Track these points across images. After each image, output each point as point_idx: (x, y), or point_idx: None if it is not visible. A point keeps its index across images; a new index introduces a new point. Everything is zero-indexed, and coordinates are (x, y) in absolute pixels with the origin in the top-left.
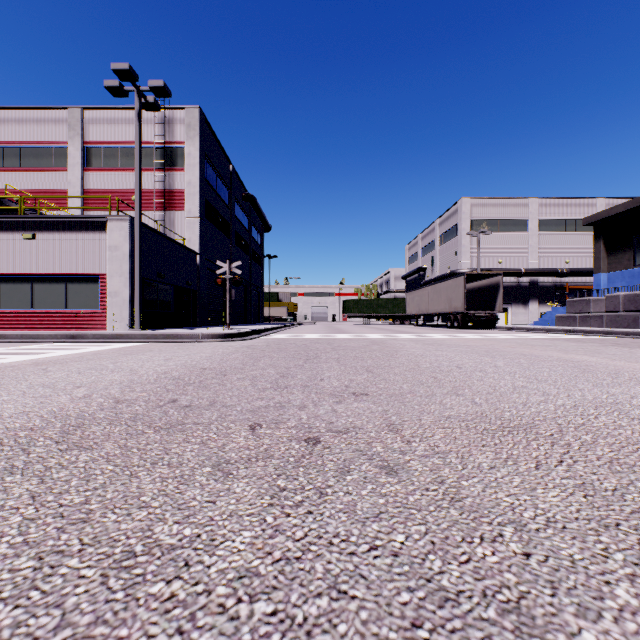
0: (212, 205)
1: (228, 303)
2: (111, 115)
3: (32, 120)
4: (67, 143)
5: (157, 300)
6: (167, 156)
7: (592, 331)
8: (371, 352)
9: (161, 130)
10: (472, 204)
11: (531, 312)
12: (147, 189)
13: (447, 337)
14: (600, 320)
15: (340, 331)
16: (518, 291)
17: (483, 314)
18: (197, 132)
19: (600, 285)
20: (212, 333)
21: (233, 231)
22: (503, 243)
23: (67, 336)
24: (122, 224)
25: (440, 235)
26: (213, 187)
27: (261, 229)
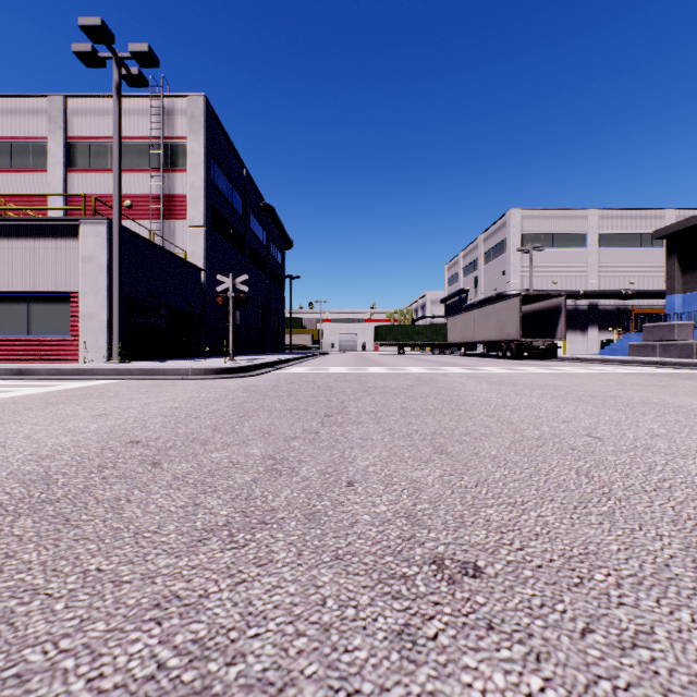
0: (221, 214)
1: (231, 328)
2: (99, 105)
3: (5, 111)
4: (47, 138)
5: (148, 325)
6: (166, 154)
7: (688, 363)
8: (424, 399)
9: (159, 123)
10: (523, 216)
11: (590, 340)
12: (142, 193)
13: (510, 371)
14: (690, 349)
15: (372, 362)
16: (575, 316)
17: (542, 342)
18: (202, 125)
19: (673, 308)
20: (205, 367)
21: (247, 246)
22: (558, 261)
23: (12, 371)
24: (98, 228)
25: (485, 252)
26: (222, 192)
27: (281, 245)
